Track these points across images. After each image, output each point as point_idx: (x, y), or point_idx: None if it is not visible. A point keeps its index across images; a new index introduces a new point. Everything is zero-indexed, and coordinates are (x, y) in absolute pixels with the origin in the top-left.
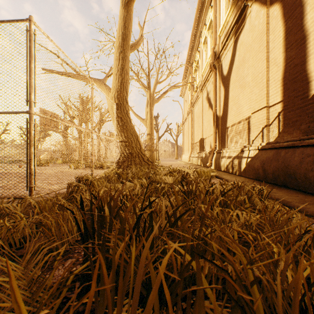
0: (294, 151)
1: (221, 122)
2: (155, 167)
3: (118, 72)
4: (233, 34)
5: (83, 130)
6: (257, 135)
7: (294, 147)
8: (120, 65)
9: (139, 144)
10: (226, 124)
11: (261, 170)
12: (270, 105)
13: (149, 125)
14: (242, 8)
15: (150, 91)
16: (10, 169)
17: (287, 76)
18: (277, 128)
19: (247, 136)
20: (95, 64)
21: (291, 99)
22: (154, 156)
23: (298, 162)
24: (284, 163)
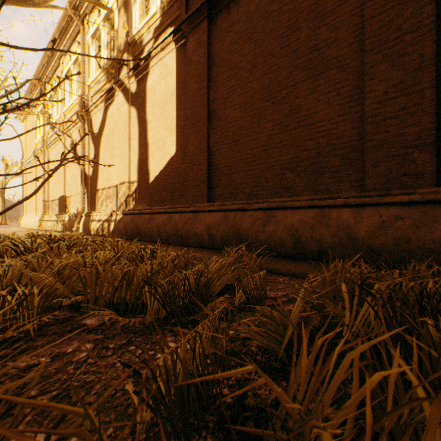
0: (142, 217)
1: (91, 182)
2: None
3: None
4: (104, 100)
5: None
6: (123, 202)
7: (142, 214)
8: None
9: None
10: (97, 186)
11: (125, 230)
12: (132, 181)
13: None
14: (111, 87)
15: None
16: None
17: (140, 164)
18: (136, 199)
19: (116, 201)
20: None
21: (142, 181)
22: None
23: (143, 223)
24: (137, 224)
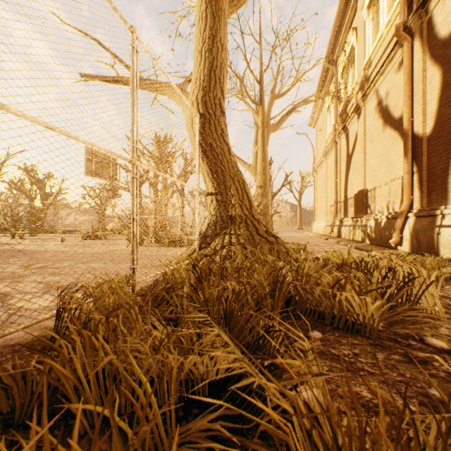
0: None
1: (427, 149)
2: (283, 247)
3: (204, 45)
4: None
5: (102, 150)
6: None
7: None
8: (209, 30)
9: (248, 198)
10: None
11: None
12: None
13: (261, 171)
14: None
15: (263, 109)
16: (47, 243)
17: None
18: None
19: None
20: (169, 64)
21: None
22: (269, 224)
23: None
24: None
